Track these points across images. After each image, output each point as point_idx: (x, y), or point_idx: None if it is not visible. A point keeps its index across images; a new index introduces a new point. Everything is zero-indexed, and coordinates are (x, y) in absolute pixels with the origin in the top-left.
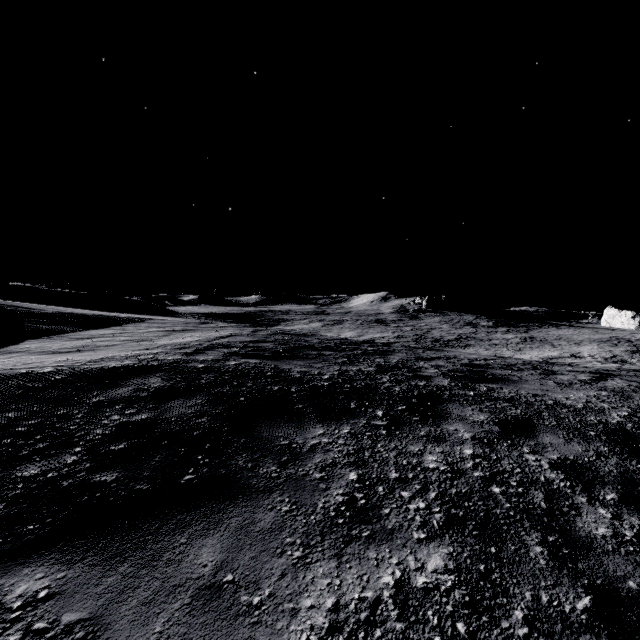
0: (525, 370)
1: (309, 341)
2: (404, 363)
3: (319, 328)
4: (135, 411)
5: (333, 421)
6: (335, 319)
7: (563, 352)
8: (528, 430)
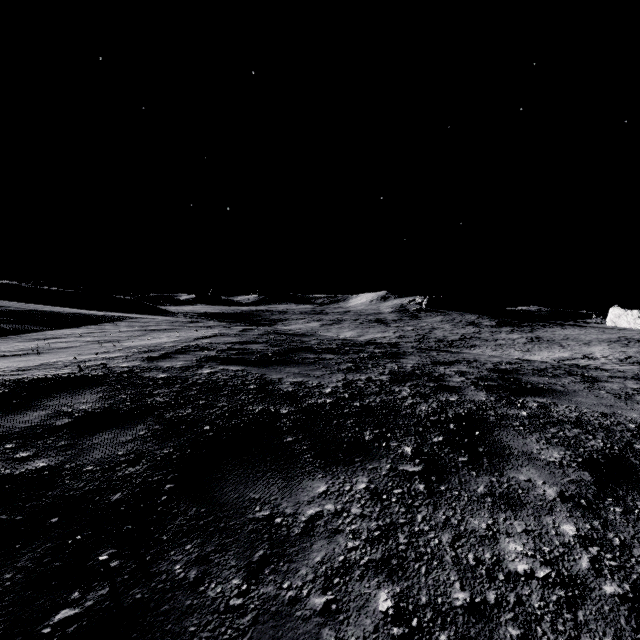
0: (562, 376)
1: (306, 342)
2: (421, 369)
3: (317, 328)
4: (32, 453)
5: (341, 466)
6: (334, 319)
7: (574, 353)
8: (634, 478)
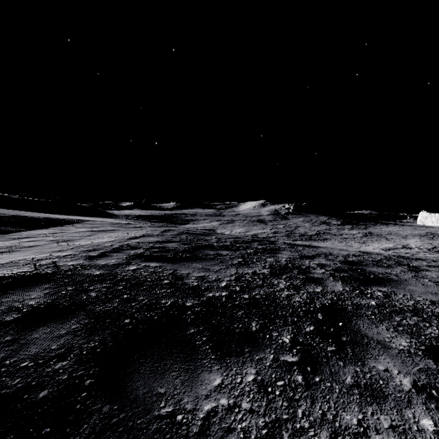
0: (394, 266)
1: (208, 240)
2: (292, 262)
3: (217, 226)
4: None
5: (233, 357)
6: (229, 219)
7: (396, 244)
8: None
